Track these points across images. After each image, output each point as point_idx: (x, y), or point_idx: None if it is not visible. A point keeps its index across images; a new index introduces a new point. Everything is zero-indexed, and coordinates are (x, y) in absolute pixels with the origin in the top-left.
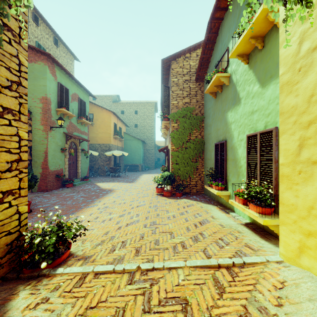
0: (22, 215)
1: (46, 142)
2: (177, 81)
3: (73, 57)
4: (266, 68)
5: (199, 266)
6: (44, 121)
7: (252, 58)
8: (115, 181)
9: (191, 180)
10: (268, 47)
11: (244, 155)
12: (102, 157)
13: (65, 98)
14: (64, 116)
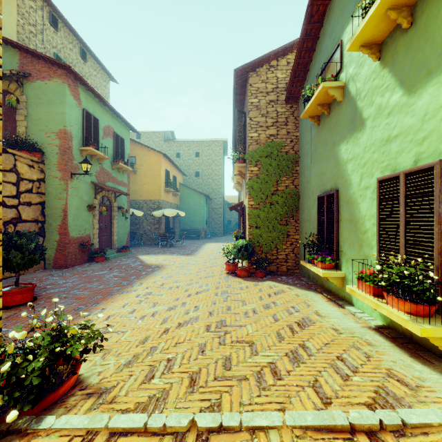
0: None
1: (65, 196)
2: (257, 103)
3: (107, 77)
4: (418, 60)
5: (311, 426)
6: (62, 164)
7: (388, 48)
8: (167, 252)
9: (279, 252)
10: (421, 23)
11: (373, 213)
12: (149, 219)
13: (94, 133)
14: (92, 159)
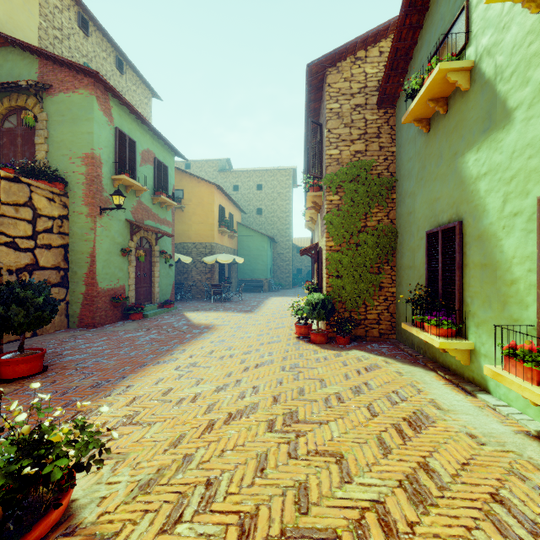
0: None
1: (93, 236)
2: (338, 110)
3: (149, 93)
4: None
5: None
6: (89, 197)
7: None
8: (220, 308)
9: (369, 311)
10: None
11: (528, 252)
12: (199, 267)
13: (129, 158)
14: (126, 190)
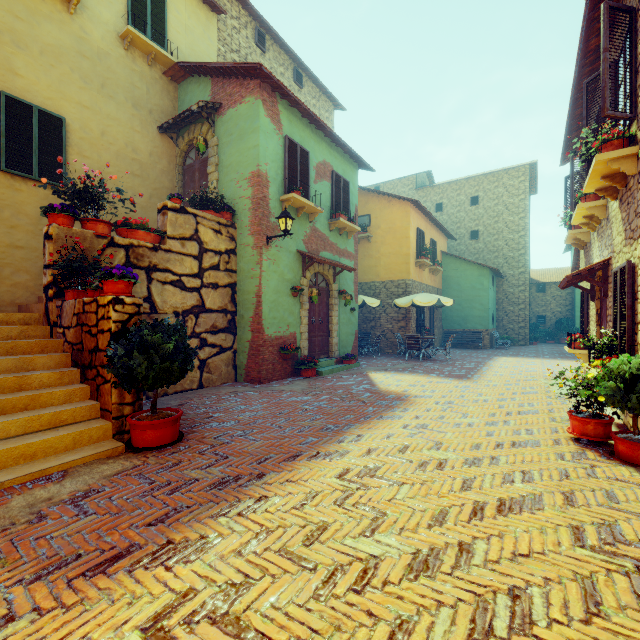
0: None
1: (259, 272)
2: None
3: (331, 105)
4: None
5: None
6: (255, 225)
7: None
8: (418, 370)
9: None
10: None
11: None
12: (390, 312)
13: (301, 173)
14: (298, 214)
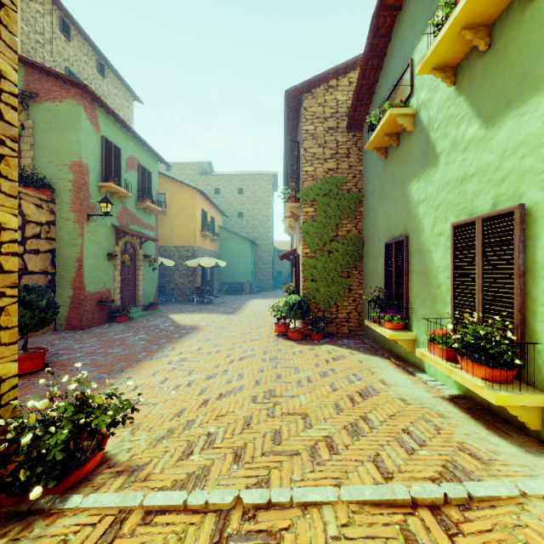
0: (4, 382)
1: (81, 242)
2: (313, 131)
3: (130, 96)
4: (497, 88)
5: (369, 501)
6: (76, 204)
7: (464, 72)
8: (203, 310)
9: (340, 310)
10: (500, 45)
11: (447, 264)
12: (182, 270)
13: (115, 165)
14: (112, 197)
